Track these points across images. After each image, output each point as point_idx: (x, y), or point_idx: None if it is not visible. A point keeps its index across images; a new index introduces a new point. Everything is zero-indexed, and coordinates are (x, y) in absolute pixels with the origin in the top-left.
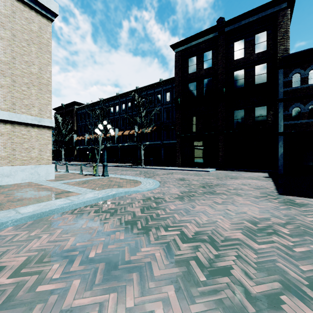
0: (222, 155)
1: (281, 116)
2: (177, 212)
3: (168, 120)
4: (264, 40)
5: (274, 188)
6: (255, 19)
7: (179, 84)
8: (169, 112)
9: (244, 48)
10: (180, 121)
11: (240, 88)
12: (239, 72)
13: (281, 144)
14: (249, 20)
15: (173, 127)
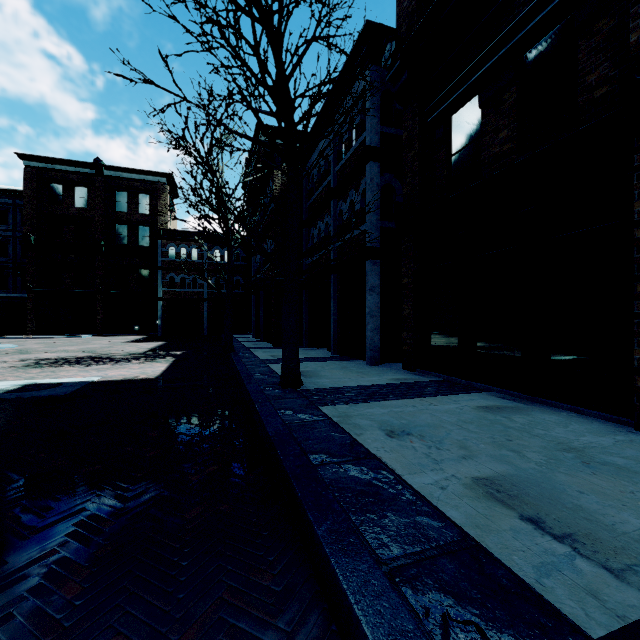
0: (102, 319)
1: (160, 283)
2: (46, 349)
3: (5, 258)
4: (148, 203)
5: (127, 341)
6: (138, 179)
7: (32, 215)
8: (7, 244)
9: (128, 202)
10: (35, 269)
11: (123, 246)
12: (123, 226)
13: (160, 308)
14: (132, 176)
15: (19, 273)
